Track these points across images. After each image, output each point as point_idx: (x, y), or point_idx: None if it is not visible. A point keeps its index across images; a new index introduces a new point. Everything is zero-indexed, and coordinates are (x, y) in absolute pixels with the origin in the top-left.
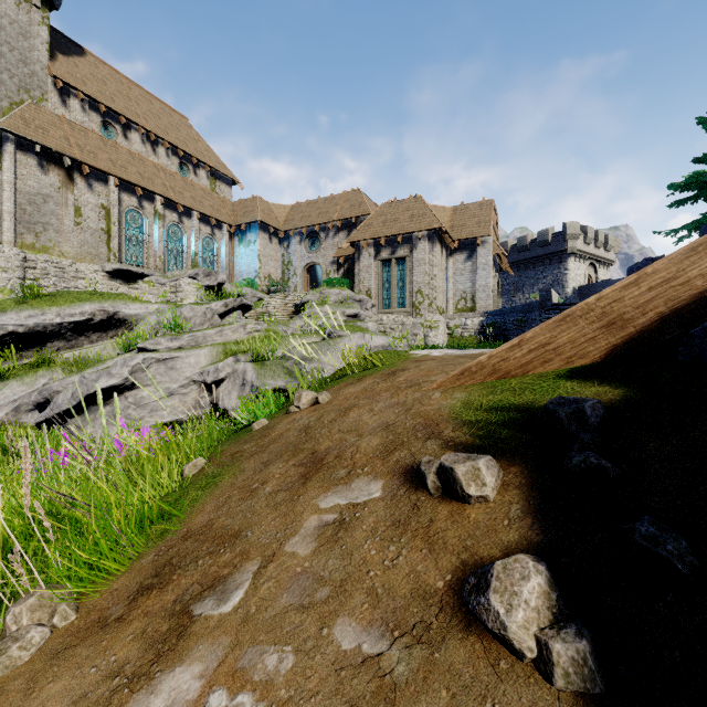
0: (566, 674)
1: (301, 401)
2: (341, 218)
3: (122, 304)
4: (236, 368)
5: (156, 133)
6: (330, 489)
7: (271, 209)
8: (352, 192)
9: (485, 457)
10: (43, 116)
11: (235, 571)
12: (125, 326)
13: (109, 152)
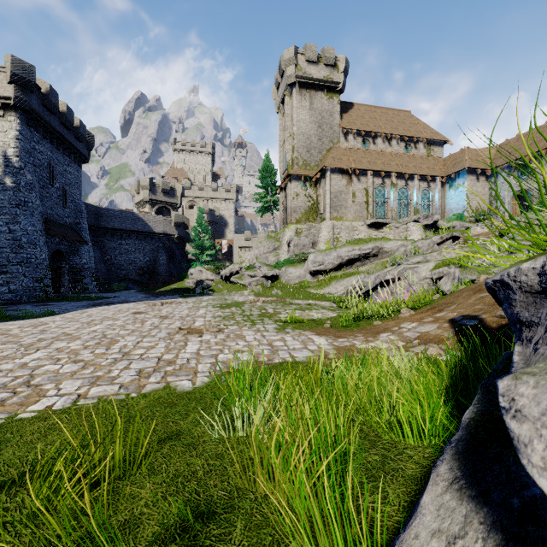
0: None
1: (480, 278)
2: None
3: (384, 243)
4: (449, 271)
5: (390, 133)
6: (481, 294)
7: (478, 154)
8: None
9: None
10: (339, 152)
11: (452, 305)
12: (385, 254)
13: (367, 157)
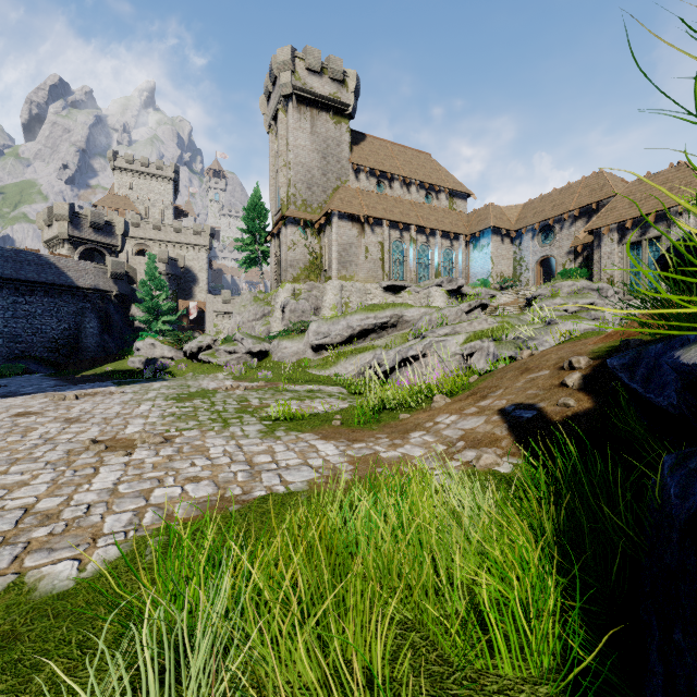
0: (575, 386)
1: (522, 354)
2: (579, 206)
3: (404, 310)
4: (483, 345)
5: (409, 177)
6: (531, 374)
7: (502, 212)
8: (593, 176)
9: (584, 357)
10: (349, 193)
11: (497, 390)
12: (406, 324)
13: (382, 204)
